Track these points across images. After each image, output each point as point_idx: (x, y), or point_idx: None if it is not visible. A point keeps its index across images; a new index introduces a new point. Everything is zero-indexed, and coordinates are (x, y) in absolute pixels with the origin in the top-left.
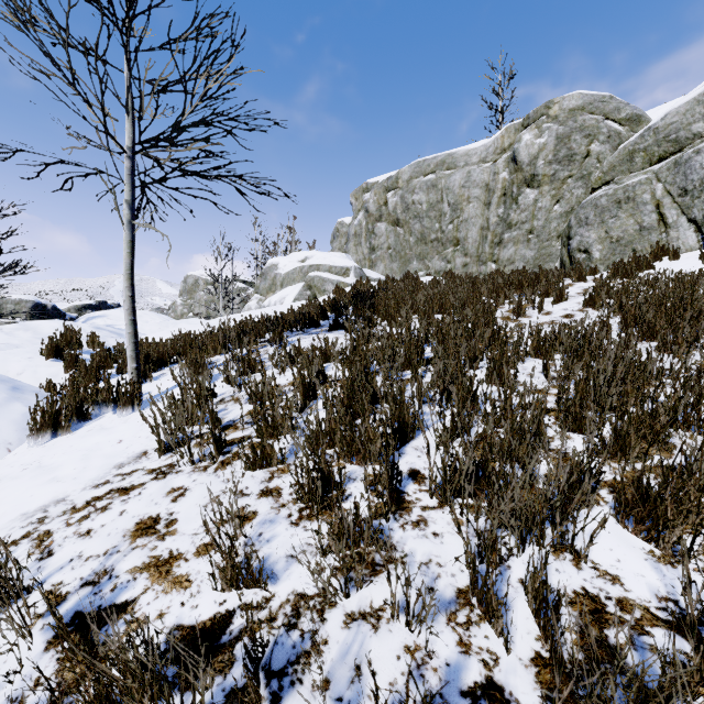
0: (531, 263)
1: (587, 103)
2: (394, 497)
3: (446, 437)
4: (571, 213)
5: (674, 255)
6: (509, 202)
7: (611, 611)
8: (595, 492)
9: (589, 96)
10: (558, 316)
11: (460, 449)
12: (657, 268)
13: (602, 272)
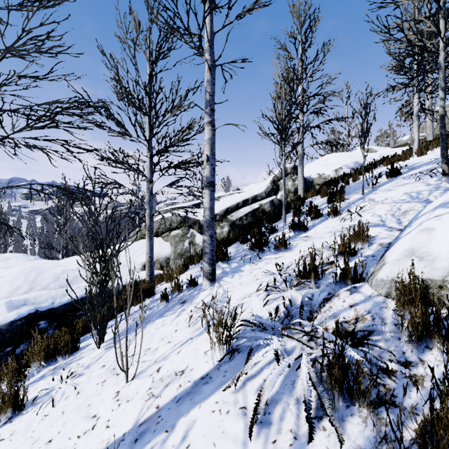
0: None
1: None
2: None
3: None
4: None
5: None
6: None
7: None
8: None
9: None
10: None
11: None
12: None
13: None
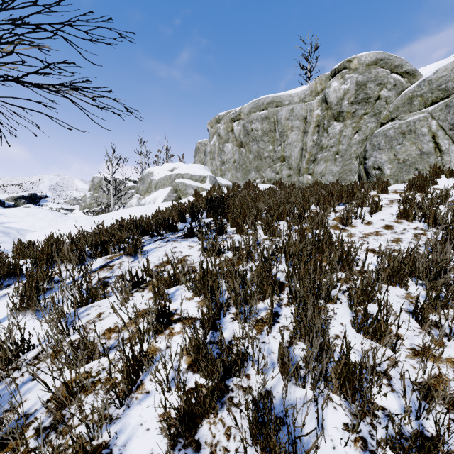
0: (337, 176)
1: (379, 61)
2: None
3: None
4: (366, 141)
5: (450, 174)
6: (322, 132)
7: None
8: None
9: (380, 55)
10: (379, 226)
11: None
12: (439, 184)
13: (392, 184)
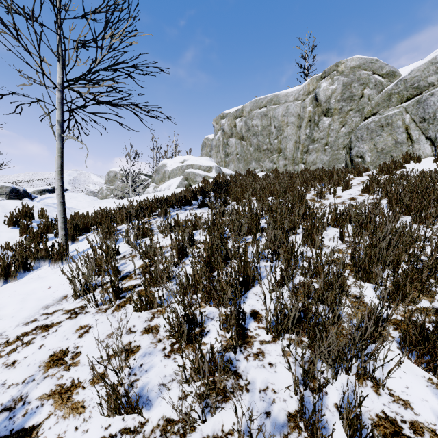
0: (327, 164)
1: (362, 64)
2: (240, 333)
3: (276, 286)
4: (352, 133)
5: (417, 160)
6: (313, 126)
7: (406, 433)
8: (384, 329)
9: (363, 59)
10: (346, 198)
11: (286, 294)
12: (407, 168)
13: (371, 170)
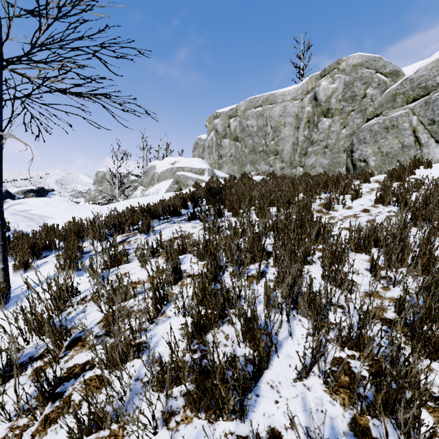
0: (327, 168)
1: (365, 61)
2: None
3: (304, 373)
4: (353, 135)
5: (428, 165)
6: (312, 127)
7: None
8: None
9: (365, 56)
10: (358, 210)
11: (320, 387)
12: (417, 174)
13: (376, 175)
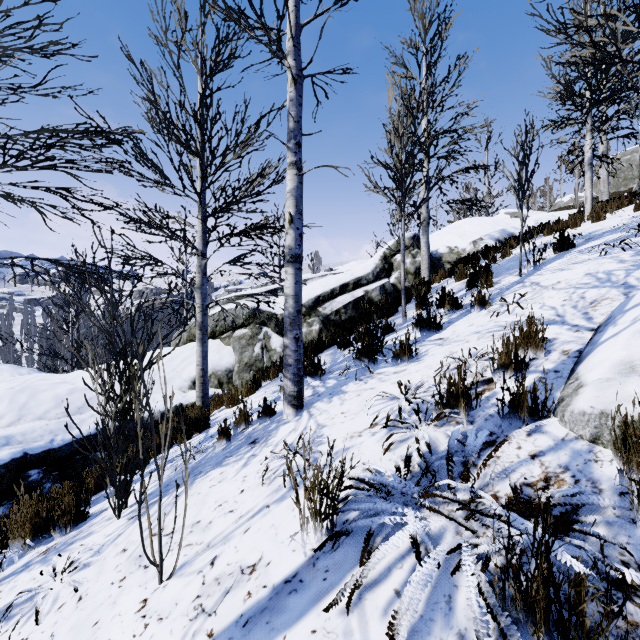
0: None
1: None
2: None
3: None
4: None
5: None
6: None
7: None
8: None
9: None
10: None
11: None
12: None
13: None
